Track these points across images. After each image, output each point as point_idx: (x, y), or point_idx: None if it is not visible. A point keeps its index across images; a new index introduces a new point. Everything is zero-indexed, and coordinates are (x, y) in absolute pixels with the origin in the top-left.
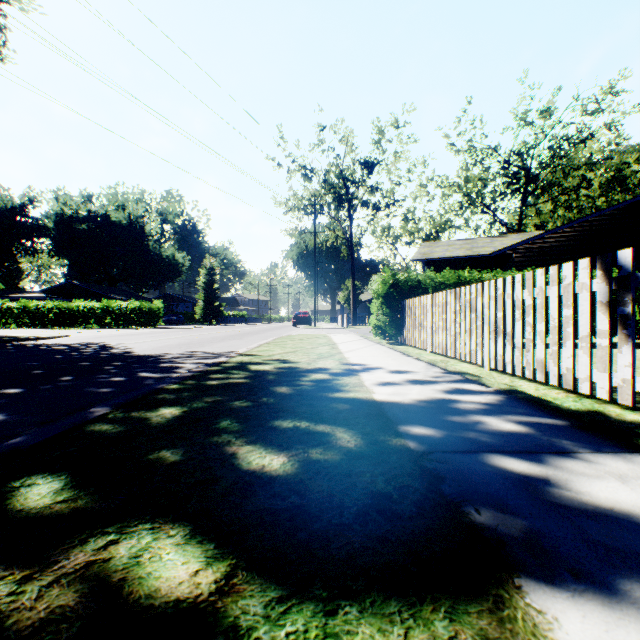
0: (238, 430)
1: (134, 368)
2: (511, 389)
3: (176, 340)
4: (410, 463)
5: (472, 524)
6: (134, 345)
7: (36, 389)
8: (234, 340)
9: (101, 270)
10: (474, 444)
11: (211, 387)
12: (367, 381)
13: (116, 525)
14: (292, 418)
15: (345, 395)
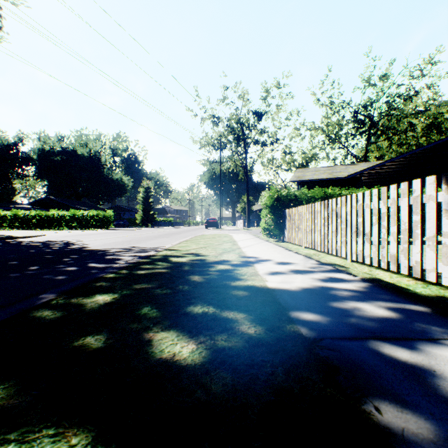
0: (156, 316)
1: (86, 260)
2: (374, 278)
3: (121, 238)
4: (305, 351)
5: (377, 428)
6: (90, 242)
7: (7, 277)
8: (162, 238)
9: (70, 189)
10: (357, 330)
11: (140, 276)
12: (261, 271)
13: (20, 430)
14: (201, 304)
15: (244, 283)
